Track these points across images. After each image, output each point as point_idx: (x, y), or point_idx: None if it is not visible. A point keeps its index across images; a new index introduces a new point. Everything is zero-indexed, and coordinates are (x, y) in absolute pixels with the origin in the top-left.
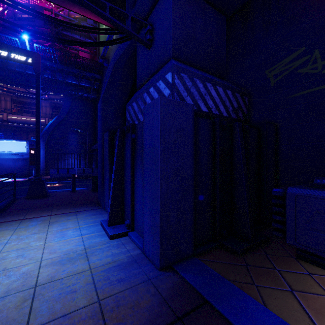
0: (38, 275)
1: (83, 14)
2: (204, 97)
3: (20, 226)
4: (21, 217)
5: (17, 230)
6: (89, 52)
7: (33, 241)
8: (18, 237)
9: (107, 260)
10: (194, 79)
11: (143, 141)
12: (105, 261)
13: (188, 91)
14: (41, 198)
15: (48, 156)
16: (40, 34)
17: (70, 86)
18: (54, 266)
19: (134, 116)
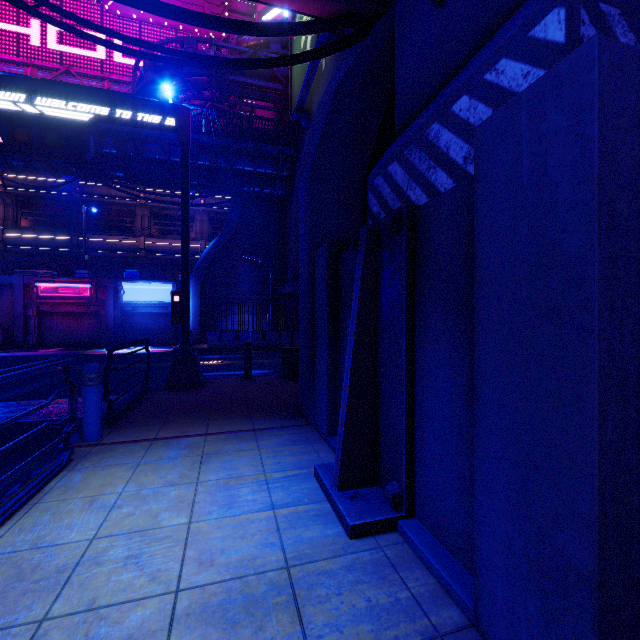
0: None
1: (268, 1)
2: None
3: (147, 457)
4: (151, 432)
5: (138, 470)
6: (273, 108)
7: (165, 509)
8: (138, 490)
9: (359, 636)
10: None
11: (475, 244)
12: None
13: None
14: (191, 389)
15: (205, 309)
16: (188, 55)
17: (241, 176)
18: (208, 626)
19: (395, 198)
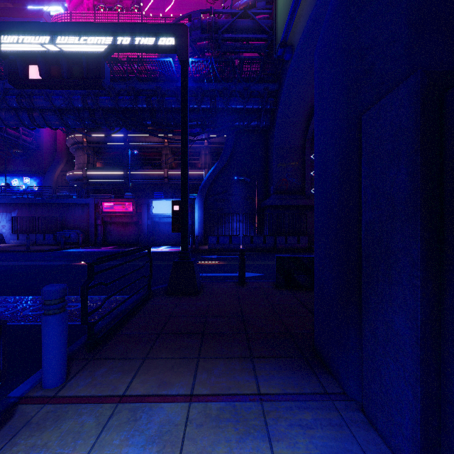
0: None
1: None
2: None
3: None
4: (124, 377)
5: None
6: (259, 56)
7: None
8: None
9: None
10: None
11: None
12: None
13: None
14: (187, 296)
15: (207, 219)
16: None
17: (234, 113)
18: None
19: None
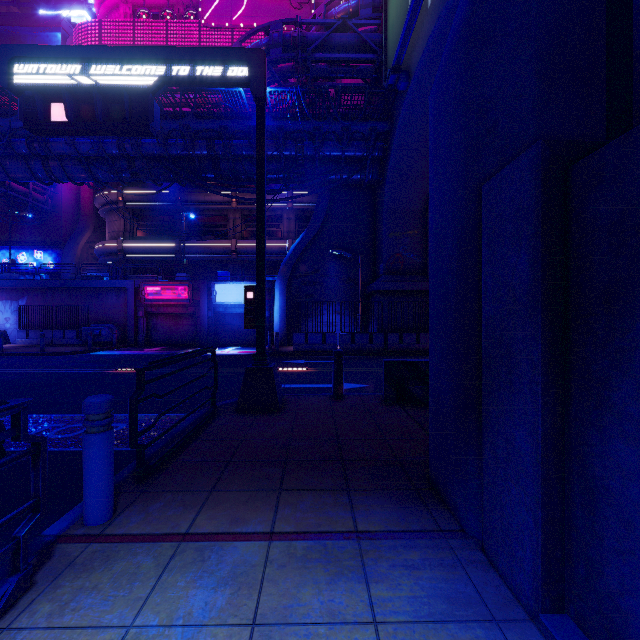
0: None
1: None
2: None
3: (149, 607)
4: (187, 513)
5: None
6: (363, 84)
7: None
8: None
9: None
10: None
11: None
12: None
13: None
14: (265, 414)
15: (291, 309)
16: None
17: (328, 162)
18: None
19: None
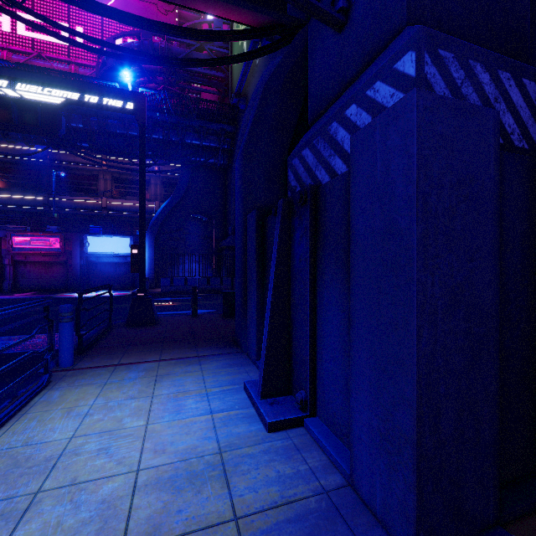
0: (130, 514)
1: (210, 12)
2: (493, 106)
3: (112, 378)
4: (115, 359)
5: (105, 388)
6: (216, 92)
7: (128, 416)
8: (106, 403)
9: (269, 494)
10: (470, 64)
11: (350, 218)
12: (267, 498)
13: (455, 93)
14: (147, 326)
15: (158, 259)
16: (145, 55)
17: (189, 148)
18: (161, 492)
19: (307, 176)
